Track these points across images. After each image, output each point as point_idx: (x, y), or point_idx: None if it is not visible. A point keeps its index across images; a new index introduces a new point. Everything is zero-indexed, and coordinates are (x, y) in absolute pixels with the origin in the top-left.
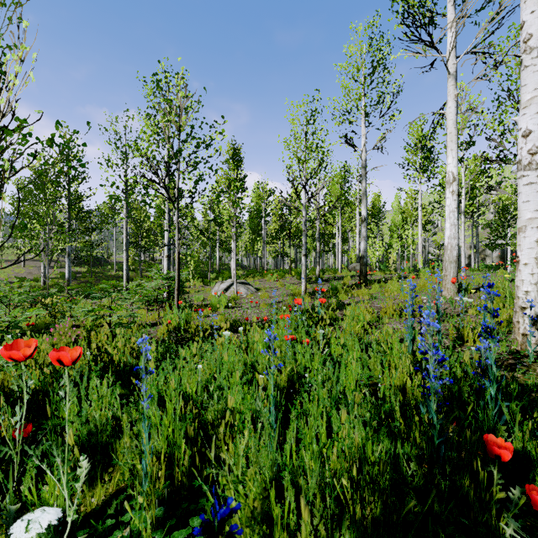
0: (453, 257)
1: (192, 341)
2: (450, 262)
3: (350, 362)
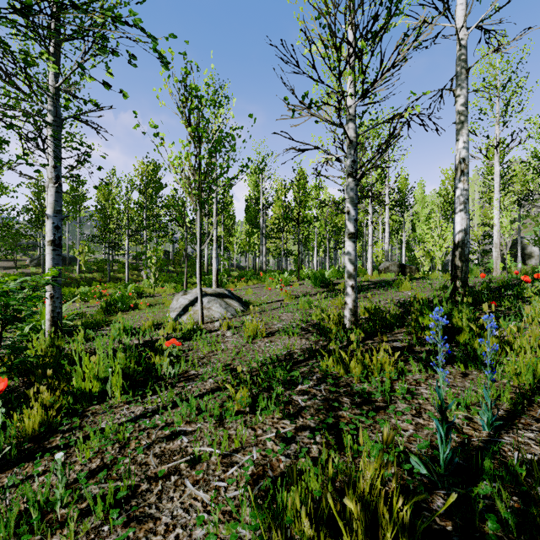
0: None
1: None
2: None
3: None
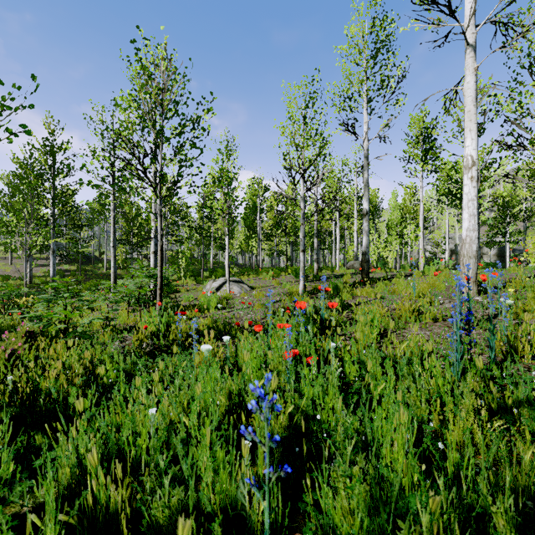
0: (472, 252)
1: (169, 353)
2: (468, 257)
3: (384, 400)
